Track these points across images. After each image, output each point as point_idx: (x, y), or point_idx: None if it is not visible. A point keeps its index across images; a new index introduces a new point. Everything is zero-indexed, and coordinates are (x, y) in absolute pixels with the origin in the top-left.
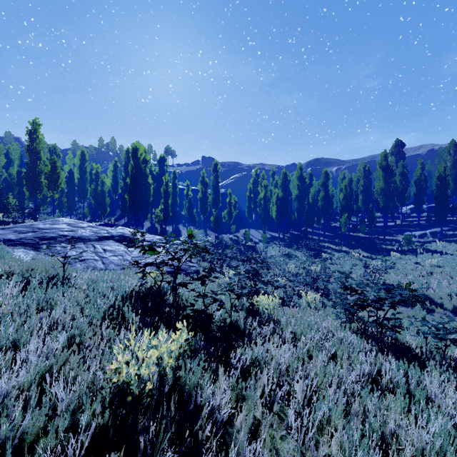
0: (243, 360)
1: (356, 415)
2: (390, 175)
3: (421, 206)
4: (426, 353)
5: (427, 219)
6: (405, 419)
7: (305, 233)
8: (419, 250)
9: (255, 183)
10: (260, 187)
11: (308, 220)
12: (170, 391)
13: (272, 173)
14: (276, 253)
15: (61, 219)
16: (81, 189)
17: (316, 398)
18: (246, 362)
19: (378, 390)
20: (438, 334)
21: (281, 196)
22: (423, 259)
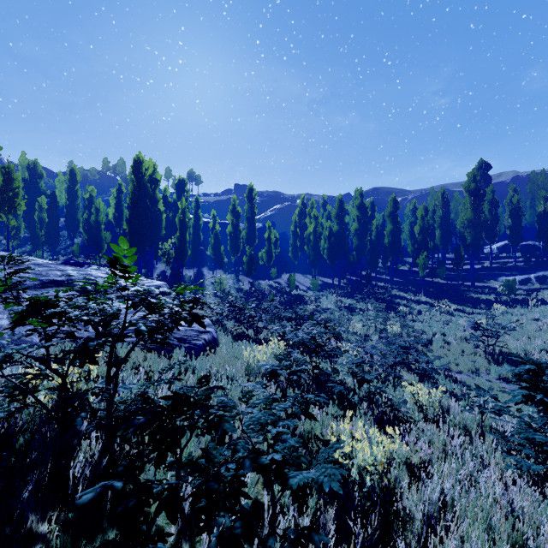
0: None
1: None
2: (480, 201)
3: (519, 242)
4: None
5: (525, 260)
6: None
7: (368, 279)
8: (532, 302)
9: (301, 215)
10: (308, 219)
11: (373, 261)
12: None
13: (323, 203)
14: (333, 306)
15: None
16: (70, 220)
17: None
18: None
19: None
20: None
21: (336, 229)
22: (540, 314)
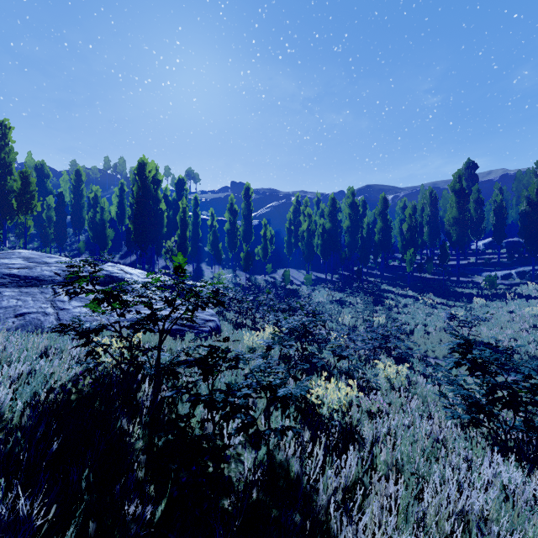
0: None
1: None
2: (465, 201)
3: (502, 239)
4: None
5: (508, 256)
6: None
7: (359, 274)
8: (509, 295)
9: (296, 212)
10: (302, 216)
11: (364, 257)
12: None
13: (316, 201)
14: (325, 299)
15: (17, 251)
16: (76, 218)
17: None
18: None
19: None
20: None
21: (329, 227)
22: (516, 307)
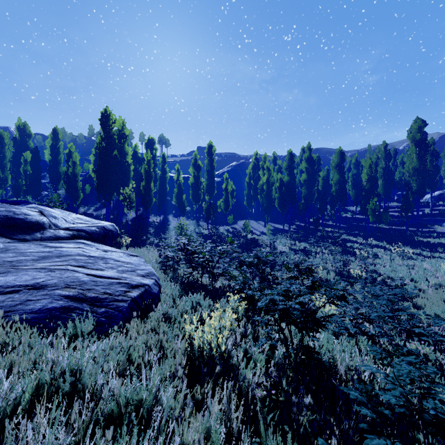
0: None
1: None
2: (425, 151)
3: None
4: None
5: None
6: None
7: (317, 224)
8: None
9: (255, 168)
10: (261, 171)
11: (323, 207)
12: None
13: (273, 159)
14: (287, 249)
15: None
16: (53, 173)
17: None
18: None
19: None
20: None
21: (287, 180)
22: None
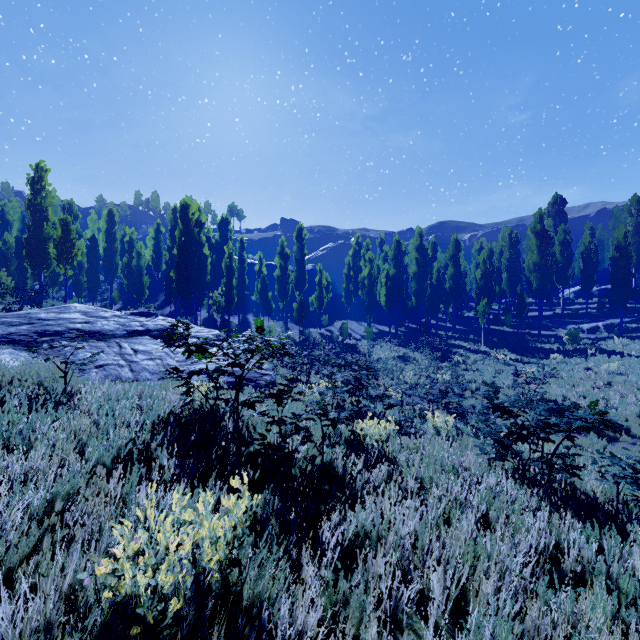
0: (343, 532)
1: (536, 631)
2: (547, 244)
3: (591, 287)
4: (623, 509)
5: (599, 307)
6: (618, 638)
7: (427, 327)
8: (590, 351)
9: (356, 256)
10: (363, 261)
11: (432, 307)
12: (214, 607)
13: (380, 242)
14: (386, 355)
15: (73, 306)
16: (109, 264)
17: (465, 598)
18: (349, 536)
19: (560, 576)
20: (637, 479)
21: (393, 273)
22: (596, 363)
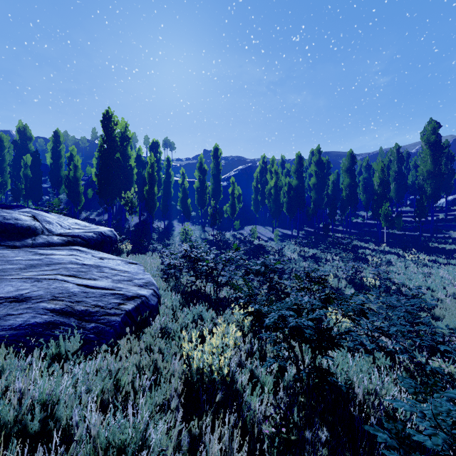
0: None
1: None
2: (440, 153)
3: None
4: None
5: None
6: None
7: (326, 230)
8: None
9: (262, 172)
10: (269, 175)
11: (333, 212)
12: None
13: (281, 163)
14: (296, 255)
15: None
16: (54, 177)
17: None
18: None
19: None
20: None
21: (295, 184)
22: None
